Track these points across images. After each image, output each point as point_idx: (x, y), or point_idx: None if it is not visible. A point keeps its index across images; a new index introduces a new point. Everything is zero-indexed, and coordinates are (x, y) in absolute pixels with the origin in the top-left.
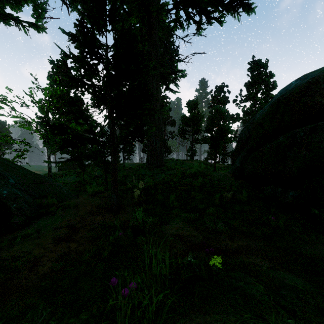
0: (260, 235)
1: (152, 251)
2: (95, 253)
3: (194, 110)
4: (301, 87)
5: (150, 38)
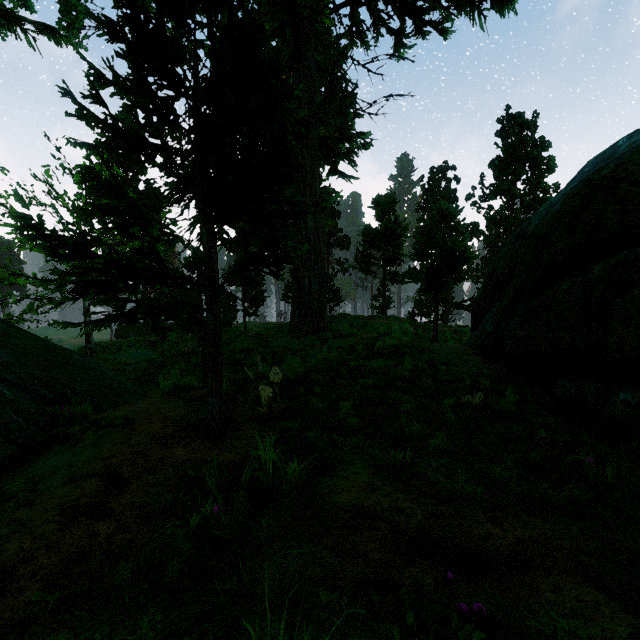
0: (564, 505)
1: None
2: (150, 560)
3: (388, 214)
4: None
5: (297, 64)
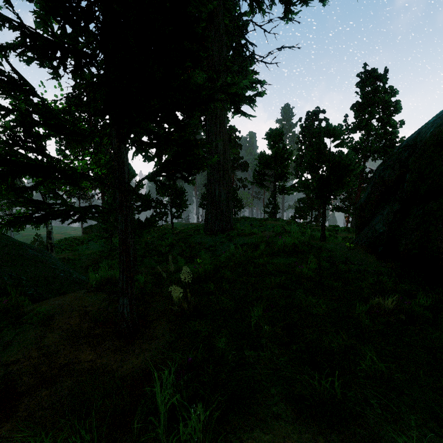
0: None
1: None
2: None
3: (278, 143)
4: None
5: (210, 25)
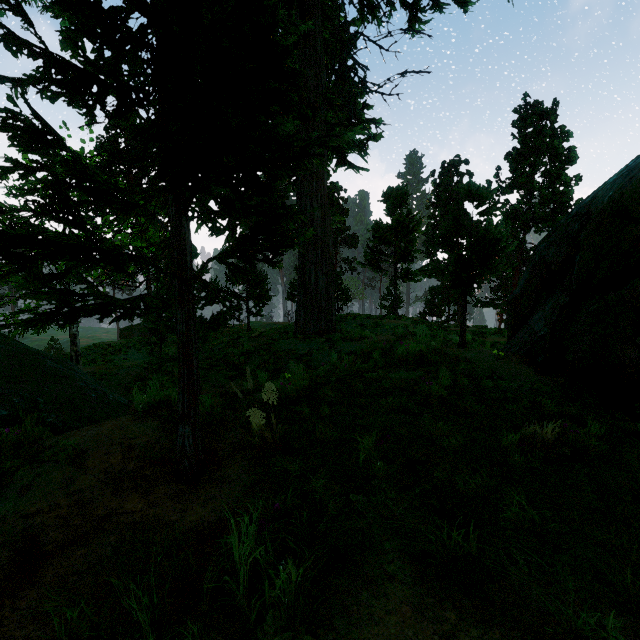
0: None
1: None
2: None
3: (400, 208)
4: None
5: (303, 40)
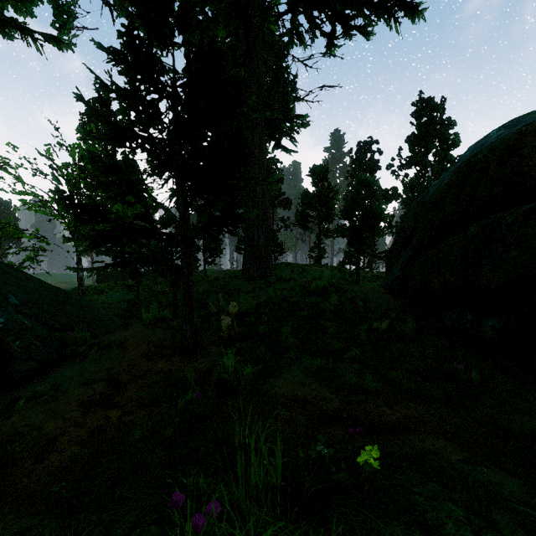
0: (439, 397)
1: (251, 440)
2: (151, 429)
3: (322, 181)
4: (508, 140)
5: (248, 61)
